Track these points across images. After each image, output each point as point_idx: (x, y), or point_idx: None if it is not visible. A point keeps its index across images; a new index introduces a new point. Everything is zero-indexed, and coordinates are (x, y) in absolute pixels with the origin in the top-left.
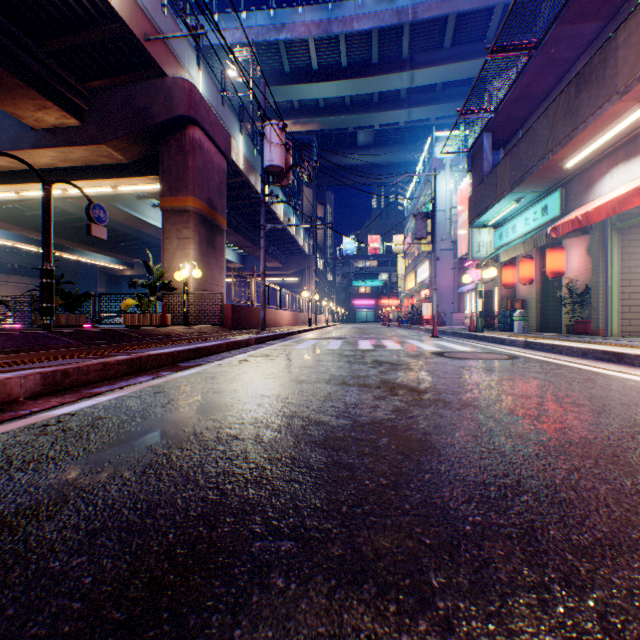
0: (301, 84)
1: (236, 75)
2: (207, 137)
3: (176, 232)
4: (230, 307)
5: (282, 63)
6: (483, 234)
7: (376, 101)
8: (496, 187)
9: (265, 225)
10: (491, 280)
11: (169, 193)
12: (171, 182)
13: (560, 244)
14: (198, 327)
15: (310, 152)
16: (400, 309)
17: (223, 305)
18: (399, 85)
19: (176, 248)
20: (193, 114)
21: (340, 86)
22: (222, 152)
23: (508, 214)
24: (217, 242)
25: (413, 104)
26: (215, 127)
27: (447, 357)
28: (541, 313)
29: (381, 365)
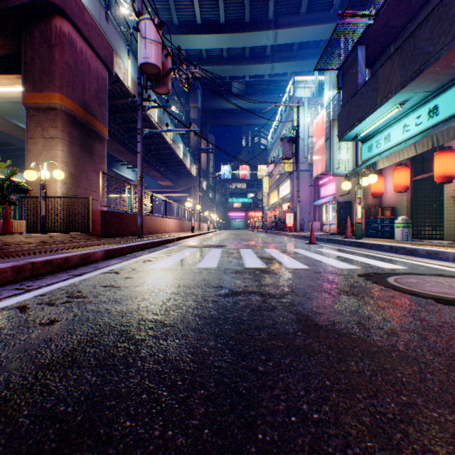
0: (187, 35)
1: (128, 12)
2: (81, 36)
3: (41, 131)
4: (99, 213)
5: (171, 15)
6: (342, 153)
7: (247, 56)
8: (378, 91)
9: (142, 129)
10: (347, 193)
11: (32, 88)
12: (35, 76)
13: (451, 147)
14: (51, 235)
15: (196, 96)
16: (265, 219)
17: (90, 210)
18: (266, 42)
19: (41, 149)
20: (59, 1)
21: (219, 39)
22: (101, 59)
23: (382, 124)
24: (95, 148)
25: (276, 60)
26: (91, 30)
27: (423, 296)
28: (412, 220)
29: (357, 375)
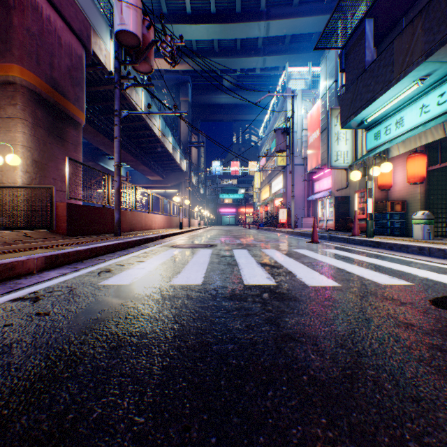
0: (177, 24)
1: None
2: (48, 2)
3: None
4: (65, 206)
5: (160, 4)
6: (341, 144)
7: (239, 48)
8: (394, 65)
9: (120, 111)
10: (345, 187)
11: None
12: None
13: None
14: None
15: (186, 90)
16: (256, 215)
17: (53, 203)
18: (257, 33)
19: None
20: None
21: (210, 29)
22: (75, 32)
23: (394, 106)
24: (68, 134)
25: (267, 53)
26: None
27: None
28: None
29: None
